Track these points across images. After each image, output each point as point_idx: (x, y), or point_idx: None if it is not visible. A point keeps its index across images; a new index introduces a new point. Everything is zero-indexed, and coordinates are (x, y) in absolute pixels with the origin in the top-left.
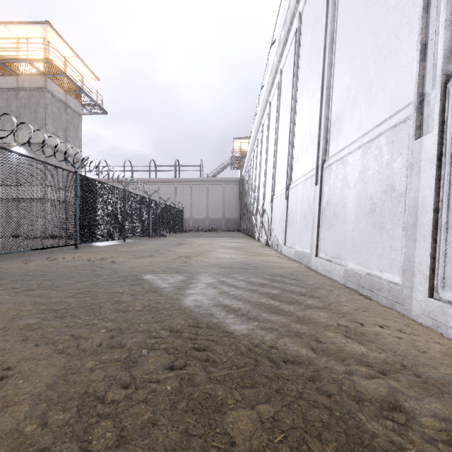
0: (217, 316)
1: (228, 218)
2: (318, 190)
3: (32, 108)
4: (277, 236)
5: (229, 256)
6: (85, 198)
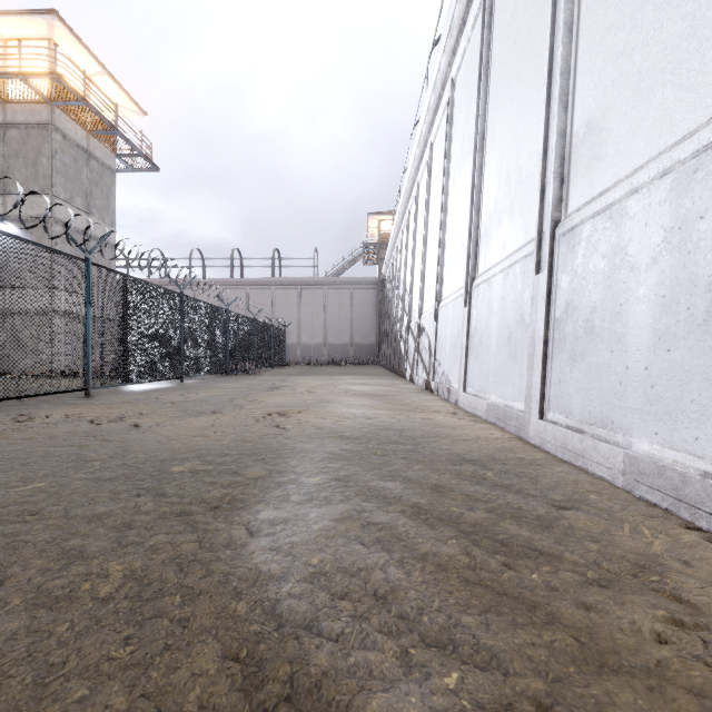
0: (326, 630)
1: (359, 343)
2: (545, 282)
3: (30, 158)
4: (448, 375)
5: (361, 413)
6: (104, 306)
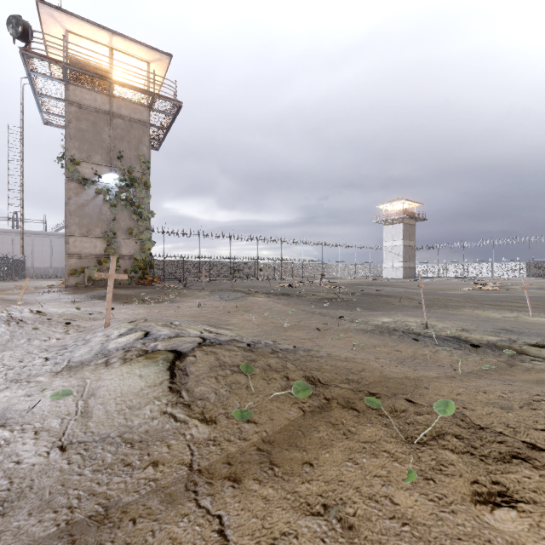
0: None
1: None
2: None
3: None
4: None
5: None
6: None
